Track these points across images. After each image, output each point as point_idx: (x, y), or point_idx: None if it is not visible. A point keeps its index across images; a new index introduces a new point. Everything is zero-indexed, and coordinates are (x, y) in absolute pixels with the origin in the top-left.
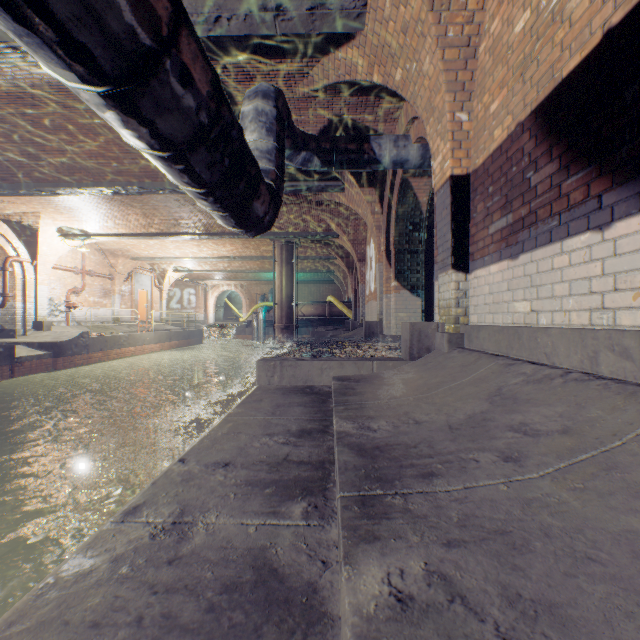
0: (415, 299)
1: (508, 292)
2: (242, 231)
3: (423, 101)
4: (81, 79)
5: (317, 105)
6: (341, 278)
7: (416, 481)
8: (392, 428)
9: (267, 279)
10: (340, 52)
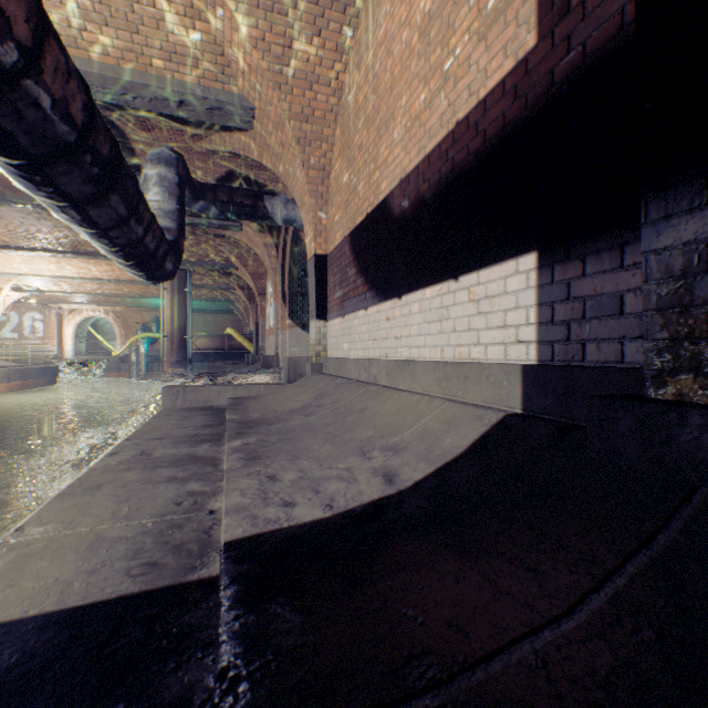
0: (307, 336)
1: (342, 337)
2: (151, 283)
3: (299, 194)
4: (83, 227)
5: (215, 160)
6: (242, 309)
7: (264, 426)
8: (261, 415)
9: (151, 306)
10: (236, 135)
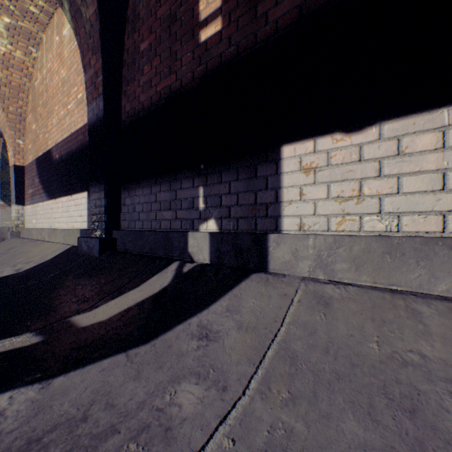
0: None
1: (33, 216)
2: None
3: (2, 124)
4: None
5: None
6: None
7: None
8: None
9: None
10: None
